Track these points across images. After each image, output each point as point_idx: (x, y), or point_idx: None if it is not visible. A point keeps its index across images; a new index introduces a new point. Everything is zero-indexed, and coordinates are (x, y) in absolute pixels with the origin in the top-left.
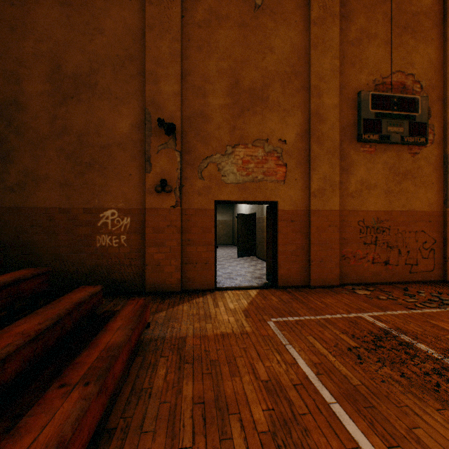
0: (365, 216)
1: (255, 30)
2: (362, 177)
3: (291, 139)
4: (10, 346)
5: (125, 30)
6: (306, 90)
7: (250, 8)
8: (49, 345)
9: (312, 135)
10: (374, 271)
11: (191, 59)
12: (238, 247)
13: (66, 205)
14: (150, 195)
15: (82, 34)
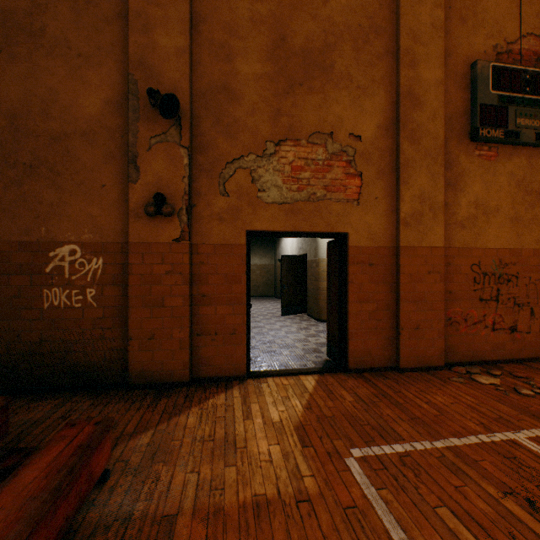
0: (482, 257)
1: None
2: (477, 196)
3: (369, 133)
4: None
5: None
6: (393, 56)
7: None
8: None
9: (402, 128)
10: (496, 342)
11: None
12: (283, 301)
13: None
14: (137, 220)
15: None
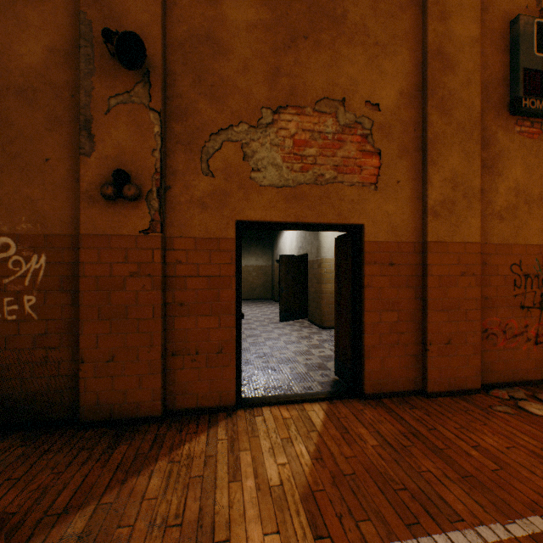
0: (523, 255)
1: None
2: (517, 181)
3: (389, 101)
4: None
5: None
6: (418, 7)
7: None
8: None
9: (431, 95)
10: (539, 358)
11: None
12: (281, 306)
13: None
14: (90, 205)
15: None
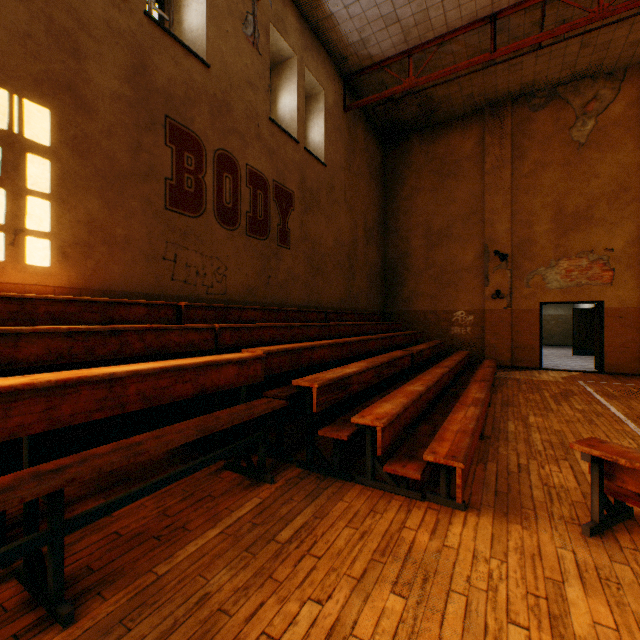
0: None
1: (578, 165)
2: None
3: (618, 247)
4: (462, 356)
5: (469, 196)
6: (638, 201)
7: (573, 148)
8: (464, 364)
9: None
10: None
11: (518, 203)
12: (573, 345)
13: (433, 309)
14: (487, 301)
15: (442, 206)
